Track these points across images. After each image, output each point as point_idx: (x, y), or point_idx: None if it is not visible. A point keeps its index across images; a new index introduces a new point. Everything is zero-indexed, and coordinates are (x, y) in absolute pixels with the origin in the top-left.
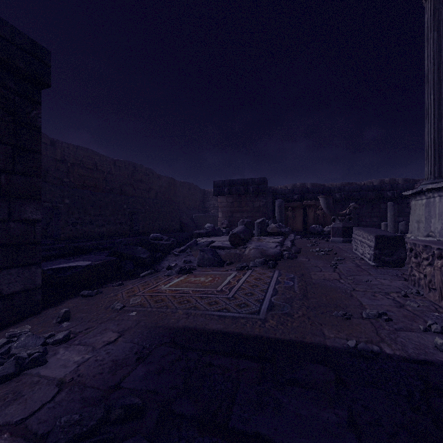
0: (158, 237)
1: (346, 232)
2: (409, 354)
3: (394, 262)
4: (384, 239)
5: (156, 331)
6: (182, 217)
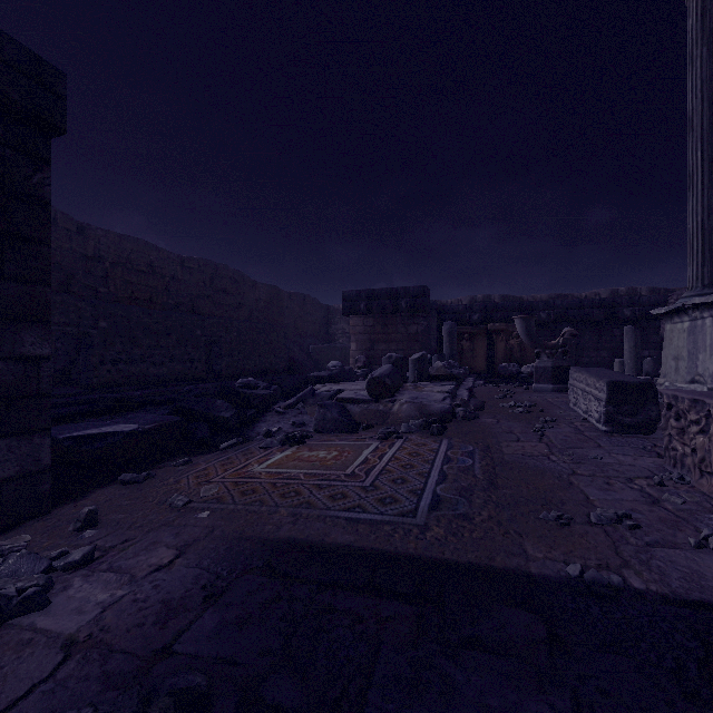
0: (250, 384)
1: (558, 375)
2: (673, 589)
3: (640, 426)
4: (622, 387)
5: (241, 546)
6: (292, 349)
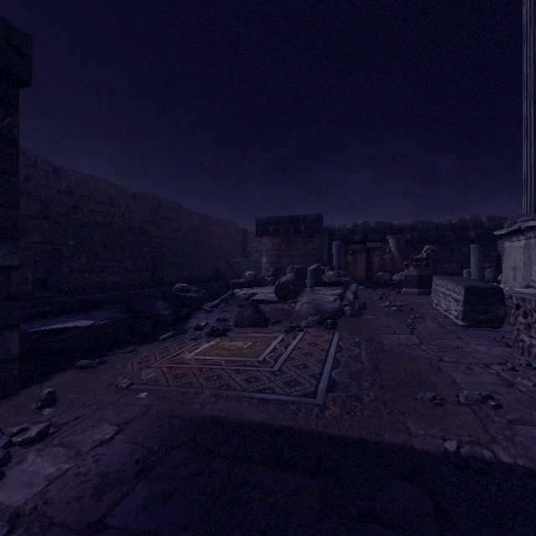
0: (184, 288)
1: (422, 281)
2: None
3: (490, 322)
4: (476, 291)
5: (171, 423)
6: (218, 262)
